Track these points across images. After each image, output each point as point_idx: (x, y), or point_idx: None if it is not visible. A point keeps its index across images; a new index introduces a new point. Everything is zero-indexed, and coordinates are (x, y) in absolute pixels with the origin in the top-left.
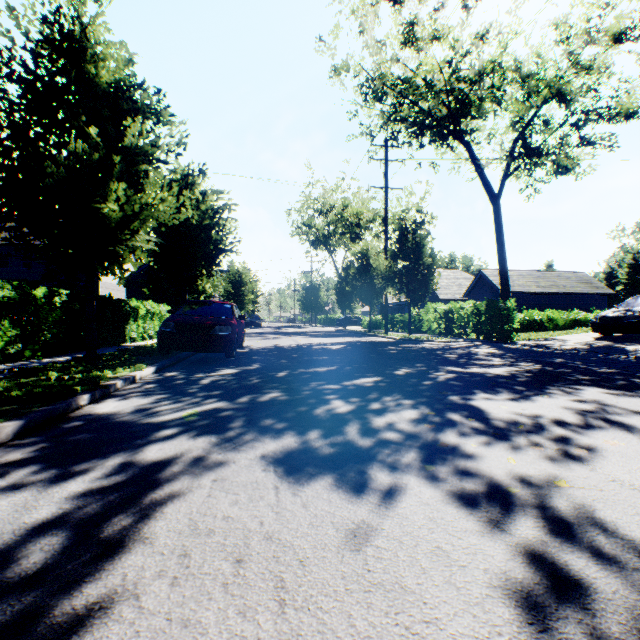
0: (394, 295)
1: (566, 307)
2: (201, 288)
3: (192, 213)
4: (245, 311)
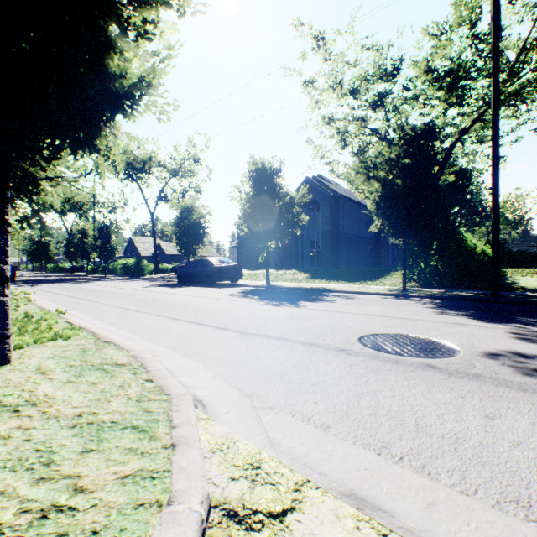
0: (98, 256)
1: None
2: None
3: None
4: None
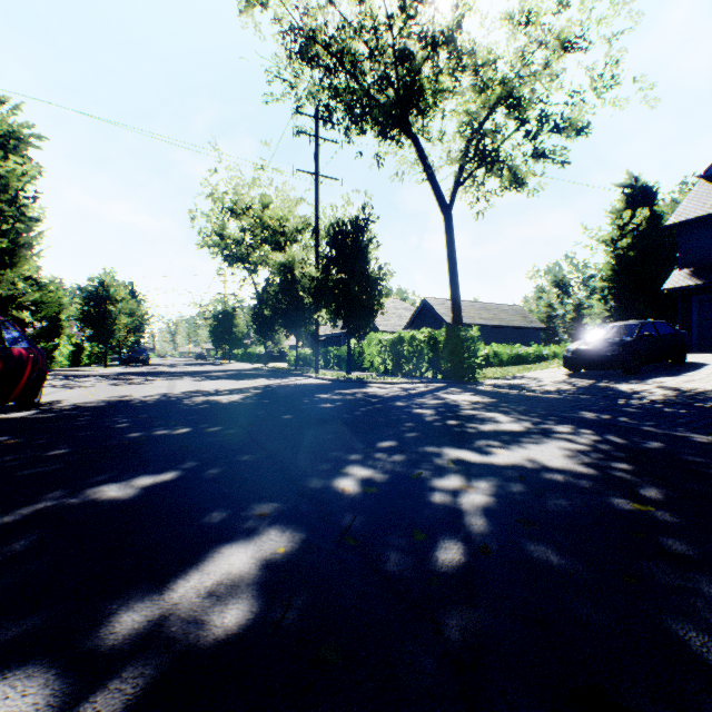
0: (329, 319)
1: (506, 341)
2: None
3: None
4: (115, 341)
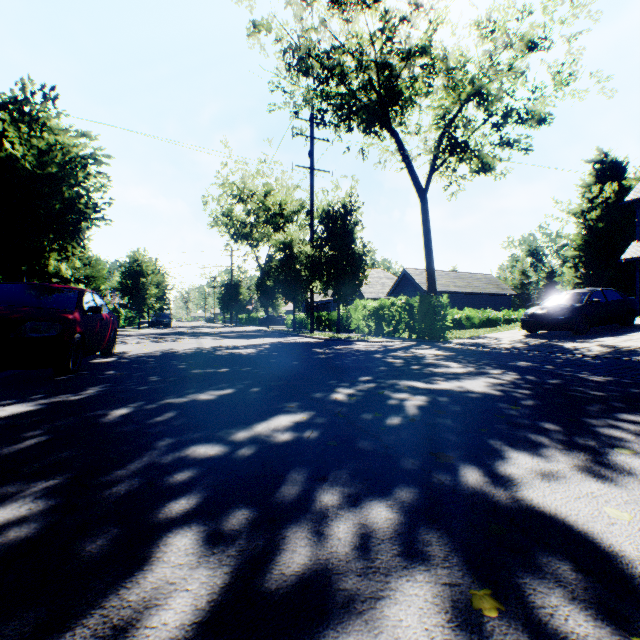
0: (321, 289)
1: (479, 306)
2: (51, 270)
3: (22, 151)
4: (146, 308)
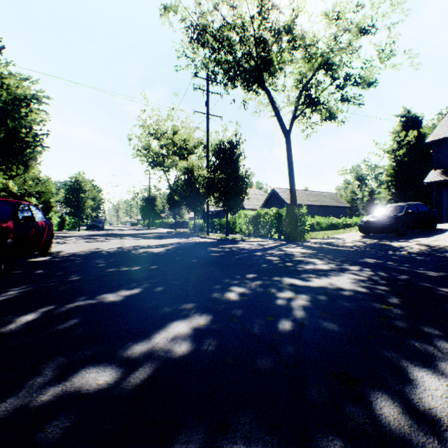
0: (214, 202)
1: (325, 215)
2: (0, 186)
3: None
4: (84, 215)
